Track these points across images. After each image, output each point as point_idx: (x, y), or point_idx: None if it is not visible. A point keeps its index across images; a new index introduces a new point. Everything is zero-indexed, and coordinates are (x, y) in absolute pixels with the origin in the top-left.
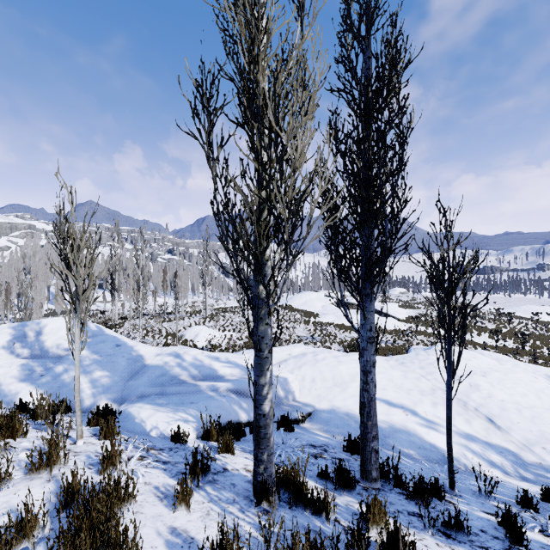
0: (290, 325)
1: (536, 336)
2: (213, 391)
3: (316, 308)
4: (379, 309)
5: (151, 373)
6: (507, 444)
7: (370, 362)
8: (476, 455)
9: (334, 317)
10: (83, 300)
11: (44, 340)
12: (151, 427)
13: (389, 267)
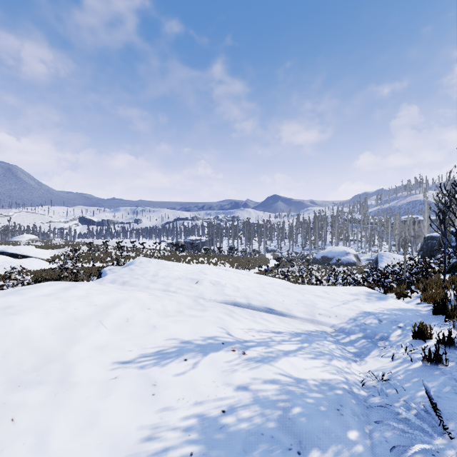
0: None
1: (161, 256)
2: None
3: None
4: (12, 252)
5: None
6: (309, 326)
7: None
8: (337, 359)
9: None
10: None
11: None
12: None
13: None
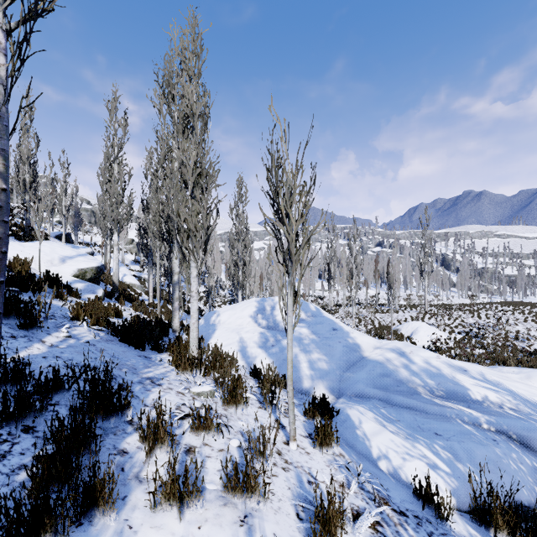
0: None
1: None
2: (469, 424)
3: None
4: None
5: (371, 369)
6: None
7: None
8: None
9: None
10: (296, 261)
11: (276, 315)
12: (378, 453)
13: None
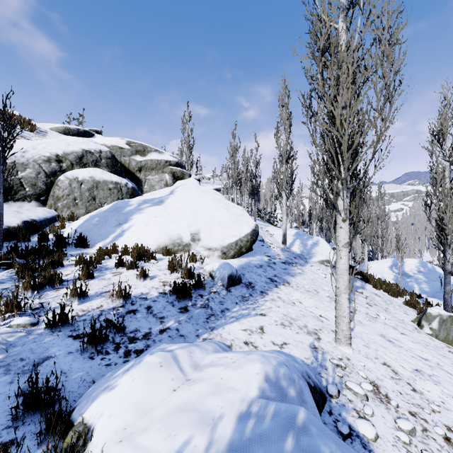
0: None
1: None
2: None
3: None
4: None
5: None
6: None
7: None
8: None
9: None
10: (401, 251)
11: (404, 268)
12: (431, 303)
13: None
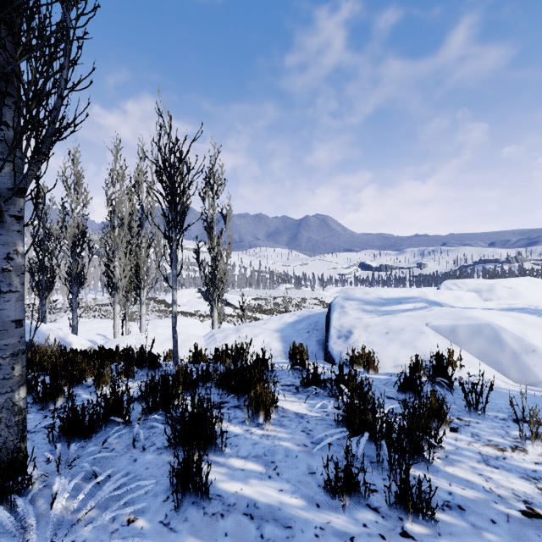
0: (148, 313)
1: None
2: None
3: (182, 301)
4: (229, 301)
5: None
6: None
7: (43, 311)
8: None
9: (188, 307)
10: None
11: None
12: None
13: (49, 286)
